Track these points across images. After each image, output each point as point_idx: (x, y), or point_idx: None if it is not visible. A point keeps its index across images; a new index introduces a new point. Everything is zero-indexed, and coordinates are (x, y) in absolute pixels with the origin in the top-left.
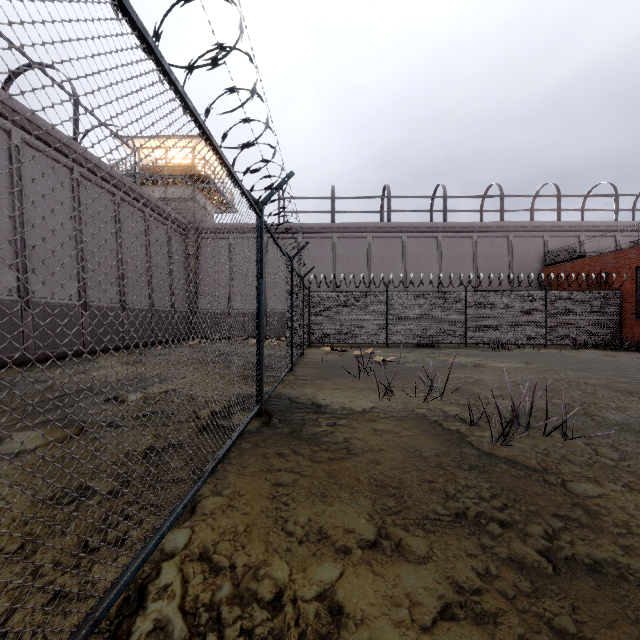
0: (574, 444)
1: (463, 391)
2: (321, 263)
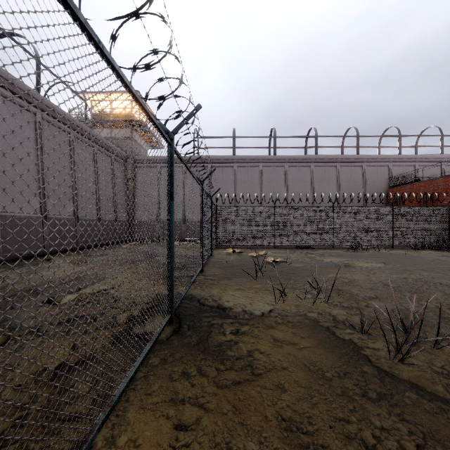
0: None
1: (343, 292)
2: (225, 185)
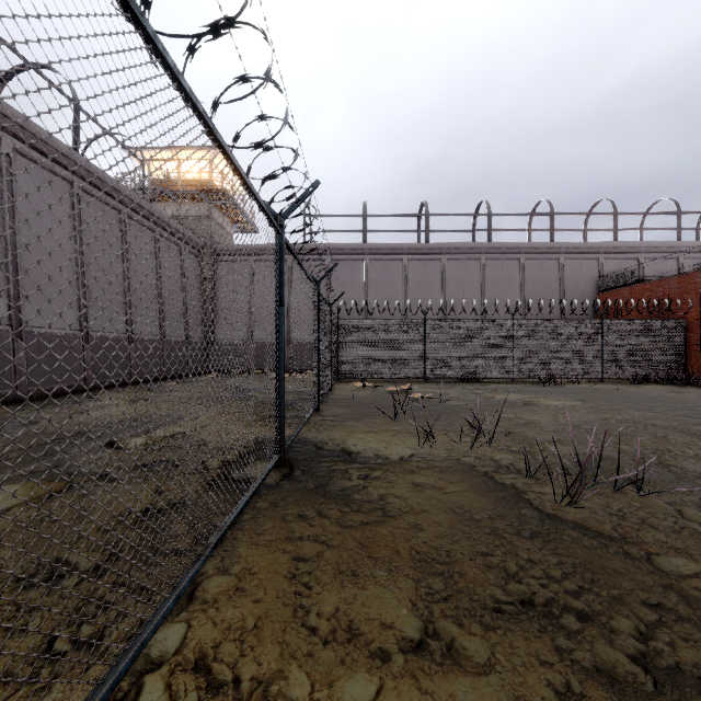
0: (653, 503)
1: (515, 435)
2: (351, 288)
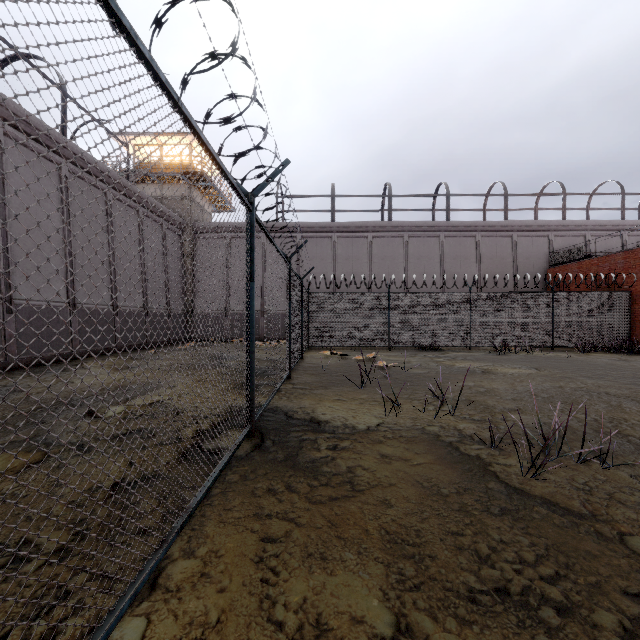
0: (618, 477)
1: (476, 403)
2: (321, 263)
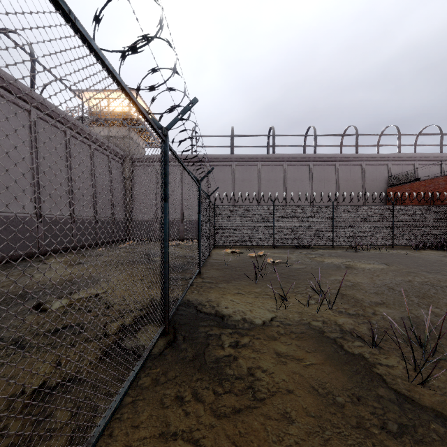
0: None
1: (347, 297)
2: (223, 184)
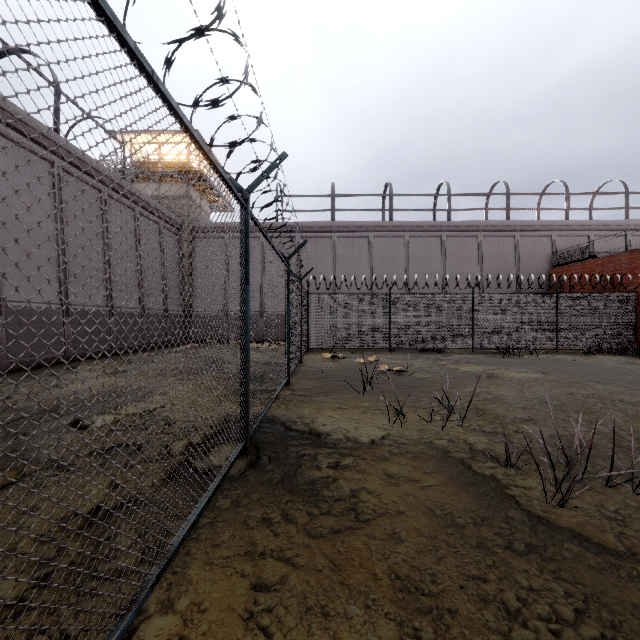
0: None
1: (485, 412)
2: (320, 263)
